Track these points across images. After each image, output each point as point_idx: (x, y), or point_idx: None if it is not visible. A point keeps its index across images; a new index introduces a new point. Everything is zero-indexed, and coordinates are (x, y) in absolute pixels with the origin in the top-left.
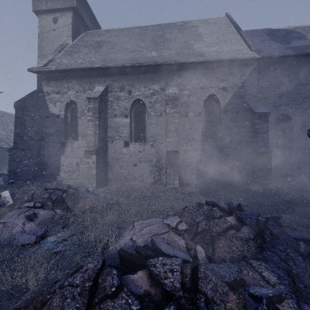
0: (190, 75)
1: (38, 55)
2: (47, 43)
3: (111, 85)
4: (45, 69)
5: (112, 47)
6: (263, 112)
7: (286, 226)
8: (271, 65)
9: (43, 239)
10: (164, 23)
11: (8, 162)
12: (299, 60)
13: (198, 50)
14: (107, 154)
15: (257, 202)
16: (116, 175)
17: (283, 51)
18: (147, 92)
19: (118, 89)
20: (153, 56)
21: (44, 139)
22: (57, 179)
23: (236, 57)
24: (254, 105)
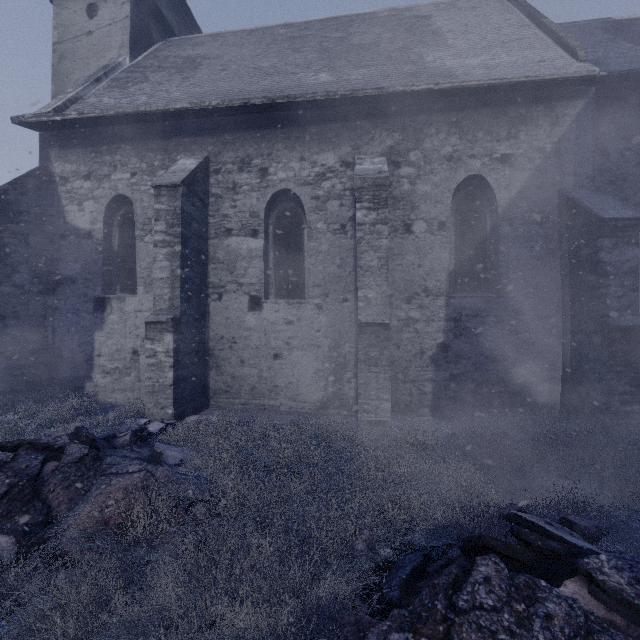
0: (416, 127)
1: (52, 93)
2: (73, 65)
3: (218, 156)
4: (53, 117)
5: (222, 68)
6: (624, 216)
7: None
8: (631, 96)
9: None
10: (350, 15)
11: None
12: None
13: (436, 65)
14: (207, 329)
15: None
16: (228, 381)
17: None
18: (308, 171)
19: (236, 166)
20: (322, 83)
21: (55, 292)
22: (86, 389)
23: (542, 74)
24: (592, 201)
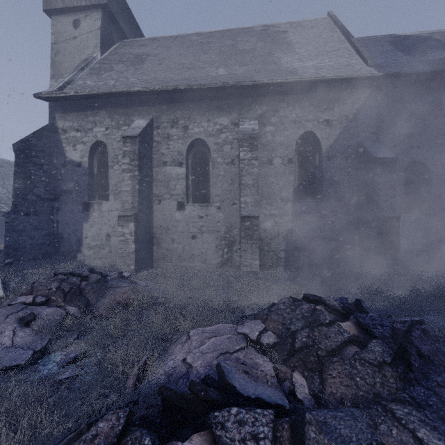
0: (275, 103)
1: (50, 75)
2: (64, 58)
3: (158, 118)
4: (59, 94)
5: (159, 63)
6: (387, 157)
7: (435, 336)
8: (398, 87)
9: (44, 355)
10: (237, 28)
11: (5, 233)
12: (440, 79)
13: (287, 66)
14: (152, 221)
15: (382, 295)
16: (165, 252)
17: (415, 66)
18: (212, 128)
19: (169, 124)
20: (220, 75)
21: (58, 199)
22: (78, 258)
23: (345, 75)
24: (372, 147)
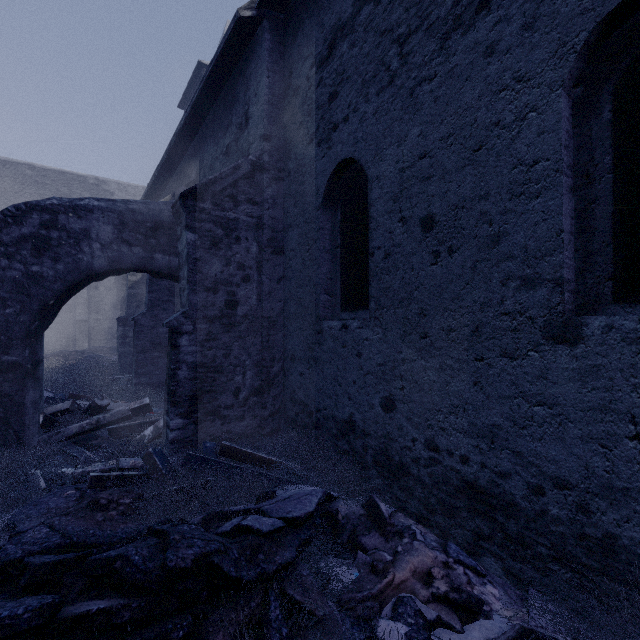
0: None
1: None
2: None
3: None
4: None
5: None
6: None
7: None
8: None
9: None
10: (72, 174)
11: None
12: None
13: None
14: None
15: None
16: None
17: None
18: None
19: None
20: None
21: None
22: None
23: None
24: None
